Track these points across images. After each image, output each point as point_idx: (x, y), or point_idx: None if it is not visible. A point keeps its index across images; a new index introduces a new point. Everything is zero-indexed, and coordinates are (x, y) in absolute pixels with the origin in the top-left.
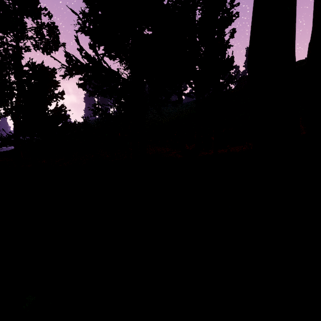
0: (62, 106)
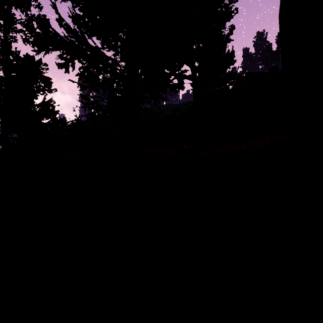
0: (50, 100)
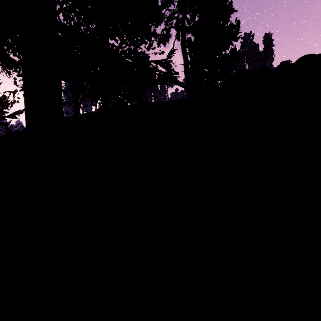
0: None
